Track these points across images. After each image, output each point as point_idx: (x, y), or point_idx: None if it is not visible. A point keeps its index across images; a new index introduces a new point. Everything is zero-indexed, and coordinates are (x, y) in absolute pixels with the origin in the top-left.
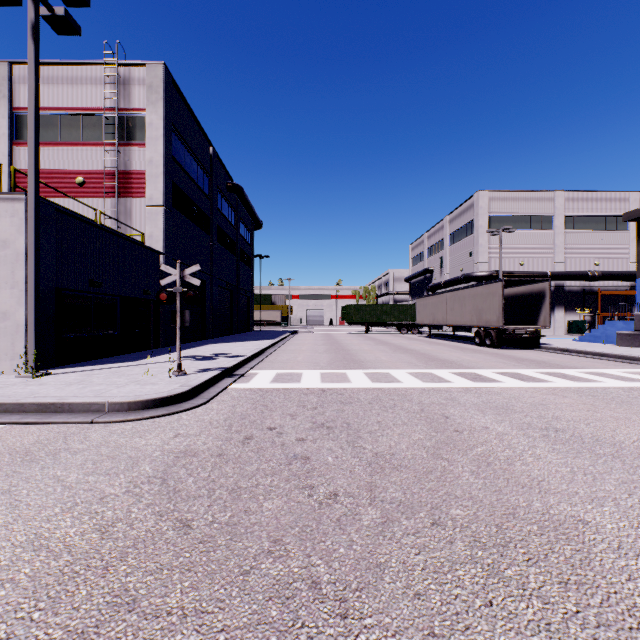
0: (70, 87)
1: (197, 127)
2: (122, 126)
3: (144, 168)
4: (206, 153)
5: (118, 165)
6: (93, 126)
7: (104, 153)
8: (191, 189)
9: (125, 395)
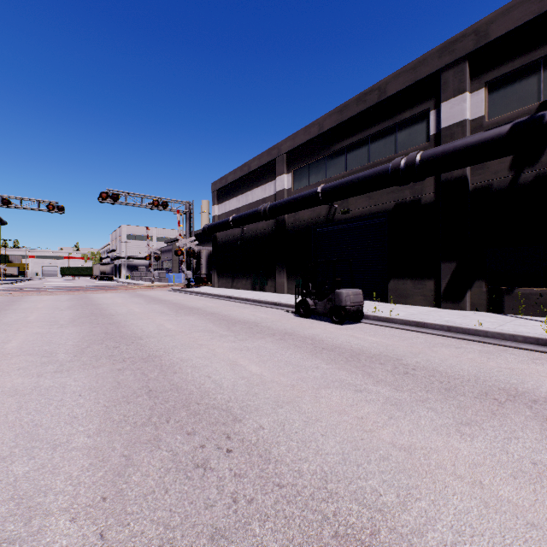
0: None
1: None
2: None
3: None
4: None
5: None
6: None
7: None
8: None
9: None
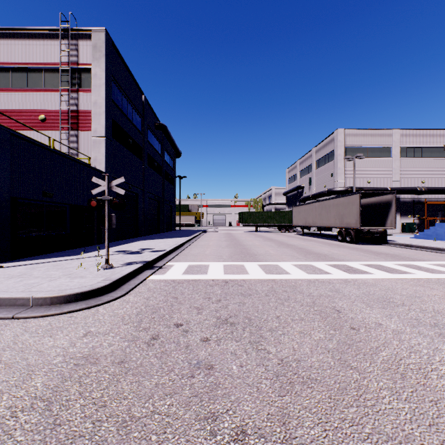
0: (35, 47)
1: (132, 80)
2: (74, 77)
3: (90, 108)
4: (139, 100)
5: (71, 106)
6: (52, 77)
7: (60, 97)
8: (127, 125)
9: (51, 289)
